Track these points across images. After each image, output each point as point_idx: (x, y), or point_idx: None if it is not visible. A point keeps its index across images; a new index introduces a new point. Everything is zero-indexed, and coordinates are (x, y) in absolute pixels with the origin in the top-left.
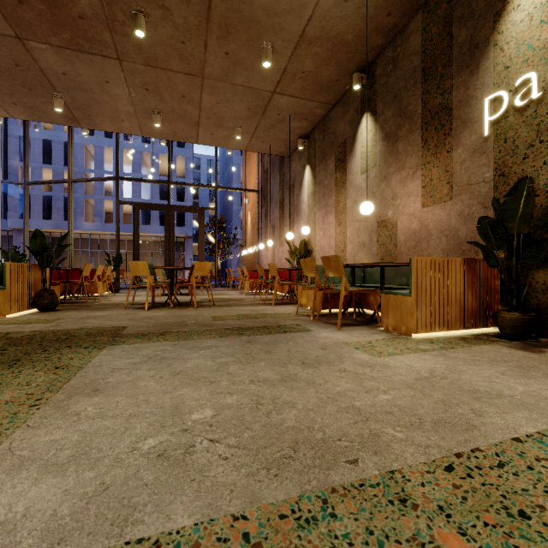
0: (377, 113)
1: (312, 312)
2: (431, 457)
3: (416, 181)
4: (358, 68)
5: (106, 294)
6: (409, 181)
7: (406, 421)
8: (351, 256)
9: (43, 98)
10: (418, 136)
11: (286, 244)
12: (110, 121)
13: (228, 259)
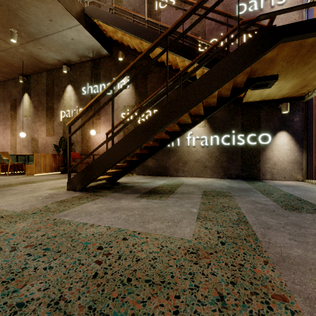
0: (31, 96)
1: None
2: (18, 183)
3: (45, 127)
4: (22, 74)
5: None
6: (42, 126)
7: (17, 182)
8: (19, 150)
9: None
10: (45, 112)
11: None
12: None
13: None
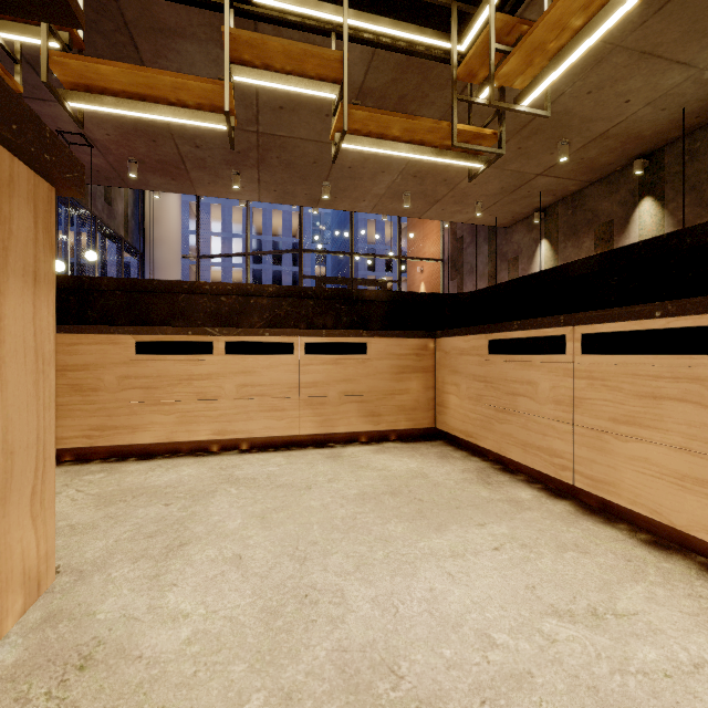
0: (664, 199)
1: None
2: None
3: None
4: (639, 154)
5: None
6: None
7: None
8: None
9: (306, 186)
10: None
11: None
12: (351, 201)
13: None
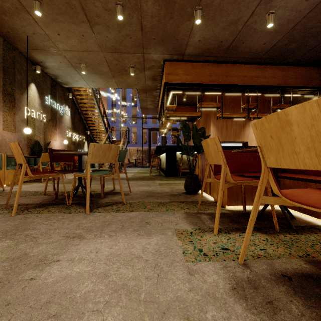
0: None
1: None
2: None
3: (0, 116)
4: None
5: None
6: None
7: None
8: None
9: None
10: (1, 95)
11: None
12: None
13: None
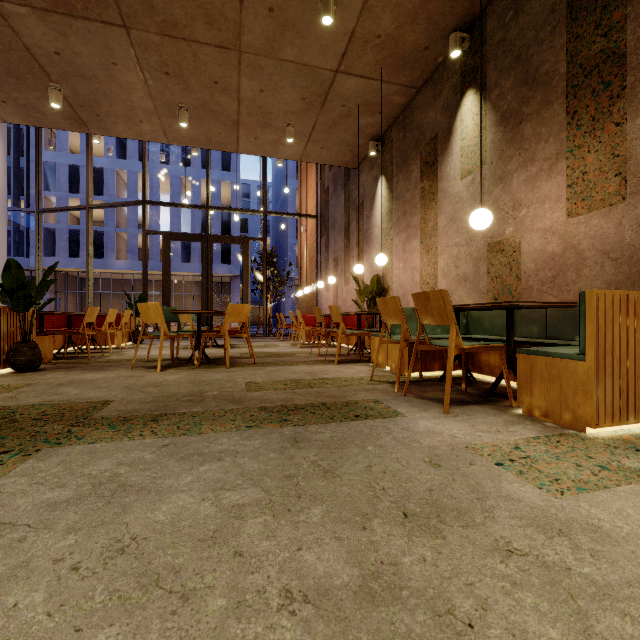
0: (487, 87)
1: (398, 379)
2: None
3: (556, 177)
4: (457, 27)
5: (124, 346)
6: (543, 180)
7: None
8: None
9: (37, 92)
10: (559, 109)
11: (352, 281)
12: (126, 122)
13: (281, 302)
